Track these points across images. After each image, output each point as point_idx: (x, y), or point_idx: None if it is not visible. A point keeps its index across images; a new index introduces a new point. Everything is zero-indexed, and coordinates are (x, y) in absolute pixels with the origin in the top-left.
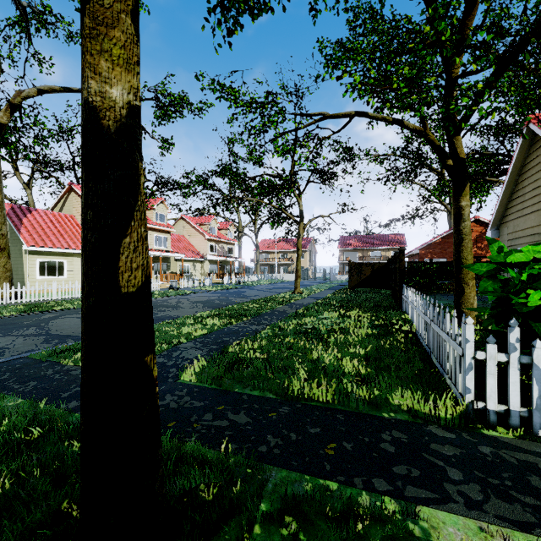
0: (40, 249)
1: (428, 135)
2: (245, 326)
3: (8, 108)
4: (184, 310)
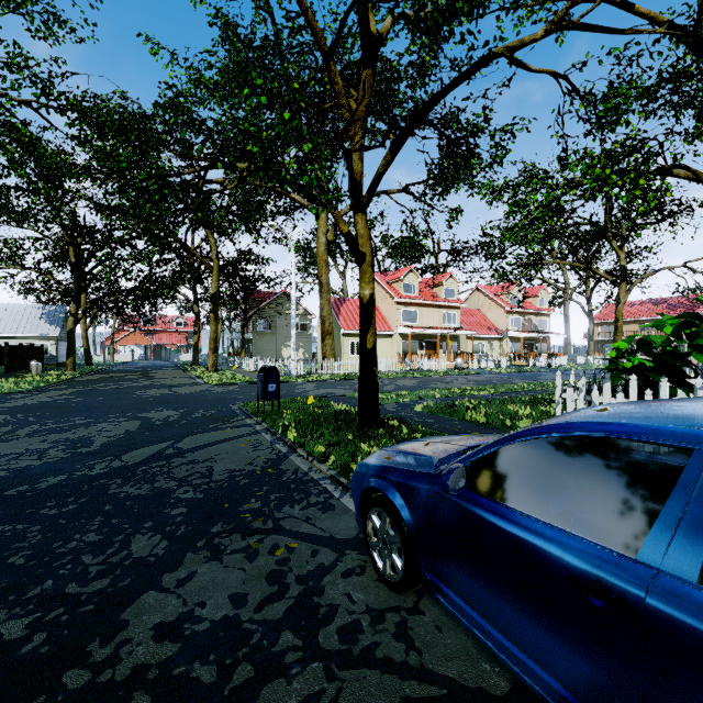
0: (351, 332)
1: None
2: (489, 396)
3: (333, 228)
4: (453, 385)
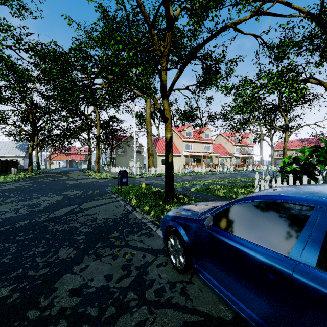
0: (161, 154)
1: (323, 85)
2: (225, 184)
3: (153, 106)
4: (209, 179)
